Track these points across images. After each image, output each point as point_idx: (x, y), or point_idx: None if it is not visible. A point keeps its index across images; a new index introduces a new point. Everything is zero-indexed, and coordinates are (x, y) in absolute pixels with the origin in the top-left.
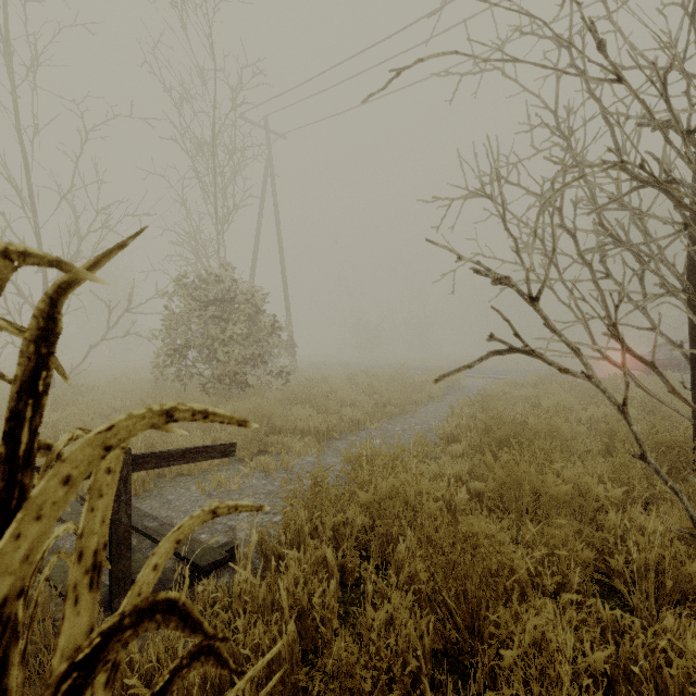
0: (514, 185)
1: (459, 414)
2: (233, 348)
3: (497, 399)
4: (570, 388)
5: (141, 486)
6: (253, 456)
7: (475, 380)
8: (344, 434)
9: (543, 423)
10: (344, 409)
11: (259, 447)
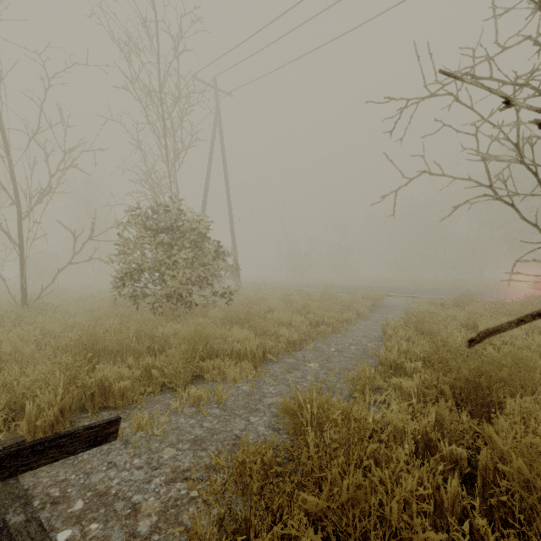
0: (484, 78)
1: (395, 337)
2: (179, 271)
3: (431, 322)
4: (494, 309)
5: (49, 431)
6: (188, 382)
7: (394, 298)
8: (281, 355)
9: (509, 358)
10: (280, 329)
11: (195, 371)
